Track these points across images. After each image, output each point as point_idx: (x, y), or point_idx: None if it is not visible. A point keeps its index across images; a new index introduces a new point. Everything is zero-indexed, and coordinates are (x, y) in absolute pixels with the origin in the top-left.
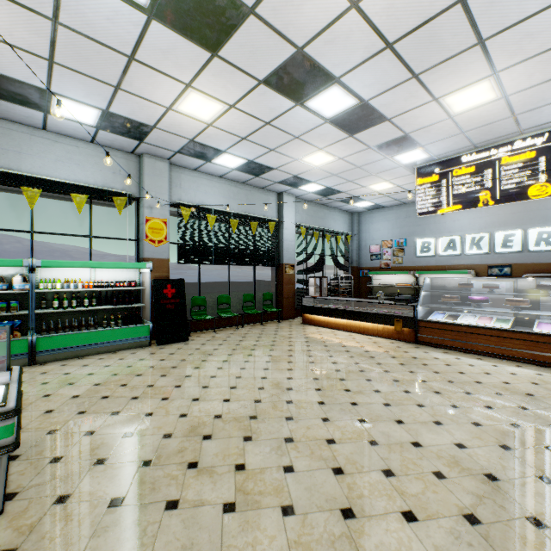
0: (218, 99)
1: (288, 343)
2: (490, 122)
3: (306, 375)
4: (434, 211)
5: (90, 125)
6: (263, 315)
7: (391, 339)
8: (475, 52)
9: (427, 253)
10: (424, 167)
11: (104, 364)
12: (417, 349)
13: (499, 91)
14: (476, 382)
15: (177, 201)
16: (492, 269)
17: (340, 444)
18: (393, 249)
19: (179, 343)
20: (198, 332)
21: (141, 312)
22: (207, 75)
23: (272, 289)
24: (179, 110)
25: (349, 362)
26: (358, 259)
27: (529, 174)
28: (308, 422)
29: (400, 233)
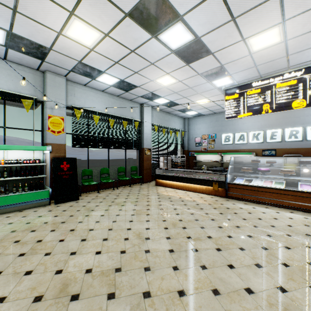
0: (96, 27)
1: (147, 200)
2: (272, 60)
3: (159, 225)
4: (235, 116)
5: (0, 44)
6: (131, 180)
7: (211, 195)
8: (275, 1)
9: (228, 142)
10: (229, 89)
11: (8, 222)
12: (228, 201)
13: (283, 36)
14: (271, 226)
15: (72, 105)
16: (264, 151)
17: (189, 296)
18: (208, 140)
19: (72, 201)
20: (87, 193)
21: (44, 180)
22: (86, 4)
23: (137, 164)
24: (67, 35)
25: (187, 213)
26: (188, 146)
27: (293, 94)
28: (162, 272)
29: (213, 130)
